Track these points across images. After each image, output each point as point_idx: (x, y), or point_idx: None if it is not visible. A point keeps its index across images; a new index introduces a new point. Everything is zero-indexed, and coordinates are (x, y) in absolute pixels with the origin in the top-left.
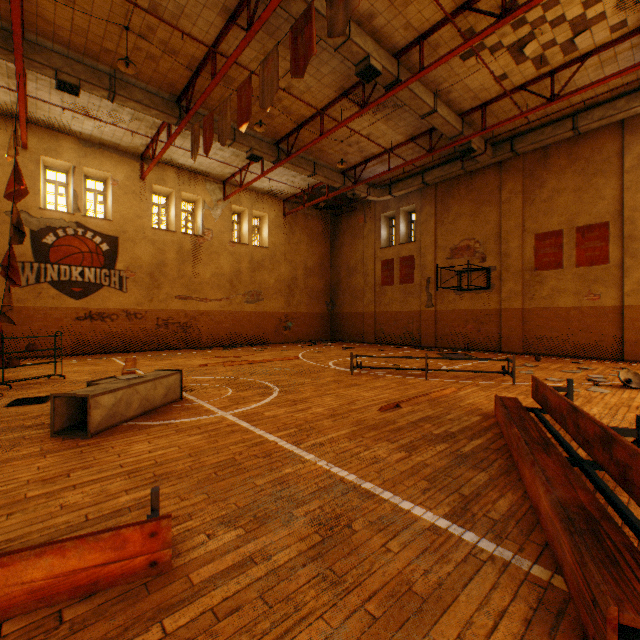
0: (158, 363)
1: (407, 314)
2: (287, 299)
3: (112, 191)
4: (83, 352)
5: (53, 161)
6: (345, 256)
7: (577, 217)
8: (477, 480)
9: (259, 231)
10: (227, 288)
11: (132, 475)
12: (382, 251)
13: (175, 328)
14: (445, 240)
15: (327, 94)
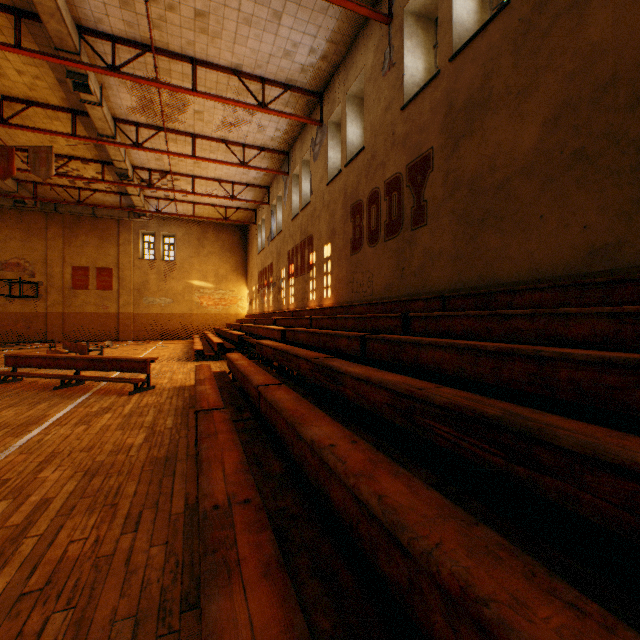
0: None
1: None
2: None
3: None
4: None
5: None
6: None
7: (98, 262)
8: None
9: None
10: None
11: None
12: None
13: None
14: None
15: None
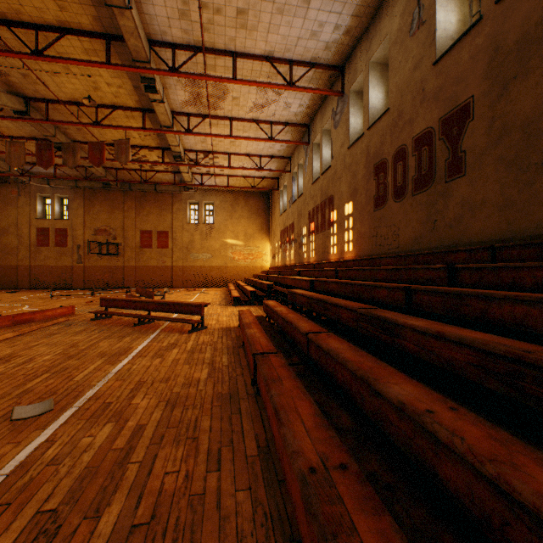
0: None
1: (62, 267)
2: None
3: None
4: None
5: None
6: None
7: (158, 226)
8: None
9: None
10: None
11: None
12: (39, 221)
13: None
14: (92, 223)
15: (22, 134)
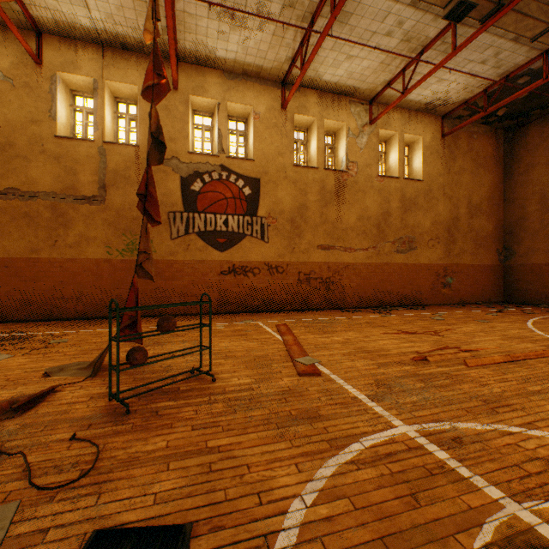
0: (327, 341)
1: None
2: (445, 247)
3: (253, 126)
4: (226, 310)
5: (199, 101)
6: (536, 182)
7: None
8: None
9: (407, 162)
10: (373, 234)
11: None
12: None
13: (316, 284)
14: None
15: None
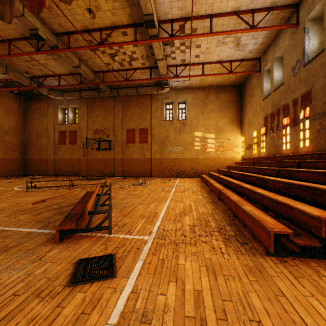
0: None
1: (73, 160)
2: None
3: None
4: None
5: None
6: (35, 125)
7: (140, 125)
8: (59, 217)
9: None
10: None
11: None
12: (59, 126)
13: None
14: (92, 125)
15: (13, 33)
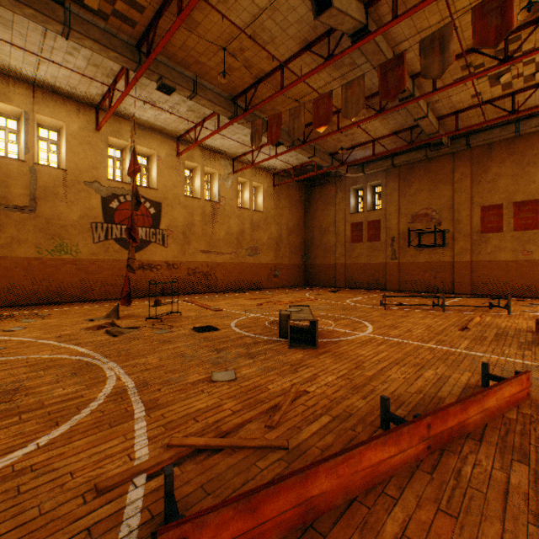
0: (218, 303)
1: (374, 265)
2: (275, 253)
3: (157, 165)
4: (137, 296)
5: (115, 141)
6: (318, 219)
7: (514, 195)
8: None
9: (254, 198)
10: (235, 244)
11: (400, 365)
12: (352, 216)
13: (200, 276)
14: (407, 209)
15: None
